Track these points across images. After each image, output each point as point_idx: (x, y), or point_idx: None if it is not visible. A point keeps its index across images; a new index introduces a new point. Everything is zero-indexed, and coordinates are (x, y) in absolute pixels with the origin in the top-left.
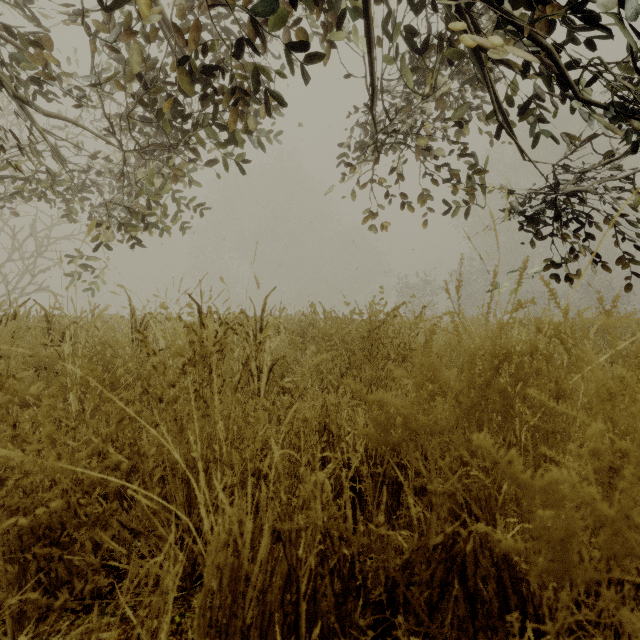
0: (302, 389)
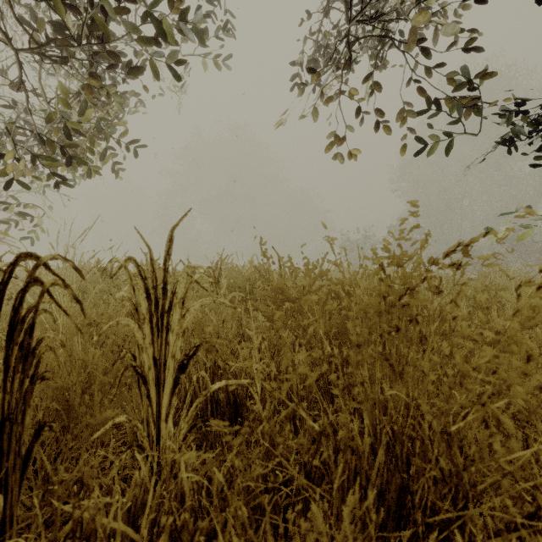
0: (244, 389)
